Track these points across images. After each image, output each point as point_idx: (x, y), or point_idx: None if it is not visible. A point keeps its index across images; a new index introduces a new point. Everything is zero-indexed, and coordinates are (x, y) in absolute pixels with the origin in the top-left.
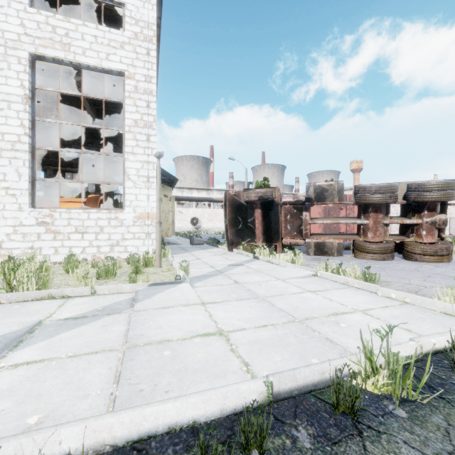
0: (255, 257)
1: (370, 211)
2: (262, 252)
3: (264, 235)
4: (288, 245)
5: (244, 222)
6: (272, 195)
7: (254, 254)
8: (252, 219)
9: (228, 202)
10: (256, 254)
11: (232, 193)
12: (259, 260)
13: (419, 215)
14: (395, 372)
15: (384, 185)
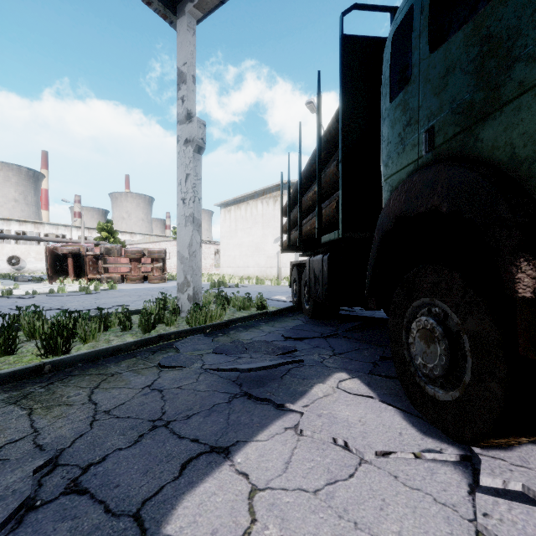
0: (65, 285)
1: (132, 261)
2: (68, 281)
3: (75, 273)
4: (97, 280)
5: (61, 266)
6: (80, 251)
7: (65, 283)
8: (66, 264)
9: (49, 253)
10: (65, 283)
11: (52, 248)
12: (66, 286)
13: (153, 263)
14: (63, 290)
15: (134, 250)
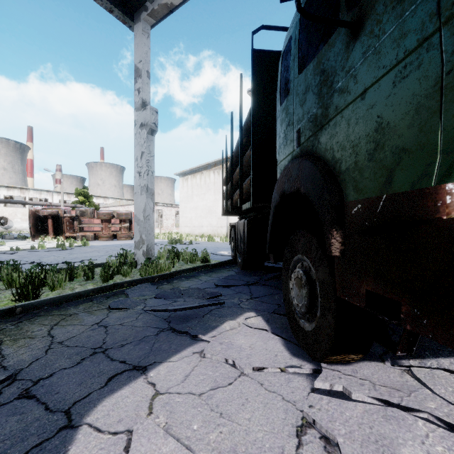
0: (45, 242)
1: (103, 222)
2: (48, 239)
3: (54, 232)
4: (74, 237)
5: (42, 226)
6: (58, 213)
7: (45, 241)
8: (47, 224)
9: (31, 215)
10: (45, 240)
11: (34, 210)
12: (47, 243)
13: (121, 224)
14: (43, 246)
15: (104, 212)
